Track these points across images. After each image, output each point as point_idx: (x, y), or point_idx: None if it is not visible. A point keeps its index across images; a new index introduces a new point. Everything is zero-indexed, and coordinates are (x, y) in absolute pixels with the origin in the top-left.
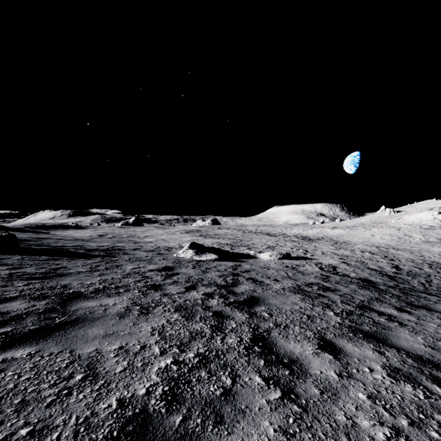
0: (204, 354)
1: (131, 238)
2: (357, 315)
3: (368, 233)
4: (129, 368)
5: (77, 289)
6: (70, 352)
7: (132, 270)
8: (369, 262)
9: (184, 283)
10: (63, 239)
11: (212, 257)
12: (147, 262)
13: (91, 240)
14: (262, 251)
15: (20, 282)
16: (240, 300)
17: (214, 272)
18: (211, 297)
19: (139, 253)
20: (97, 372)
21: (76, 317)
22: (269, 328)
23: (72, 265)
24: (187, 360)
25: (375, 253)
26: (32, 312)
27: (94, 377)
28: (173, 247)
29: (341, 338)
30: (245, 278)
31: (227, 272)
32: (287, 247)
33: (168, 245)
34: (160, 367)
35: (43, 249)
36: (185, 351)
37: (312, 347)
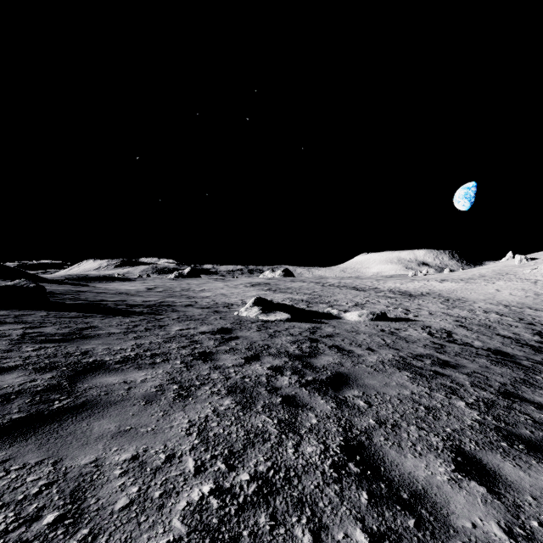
0: (266, 475)
1: (184, 292)
2: (504, 409)
3: (492, 288)
4: (137, 502)
5: (100, 357)
6: (54, 463)
7: (178, 332)
8: (498, 326)
9: (244, 351)
10: (105, 293)
11: (283, 316)
12: (200, 322)
13: (137, 294)
14: (347, 309)
15: (30, 345)
16: (321, 378)
17: (285, 336)
18: (281, 372)
19: (191, 311)
20: (83, 508)
21: (84, 400)
22: (369, 427)
23: (104, 324)
24: (237, 488)
25: (505, 315)
26: (26, 390)
27: (75, 520)
28: (234, 303)
29: (490, 451)
30: (327, 345)
31: (302, 337)
32: (381, 305)
33: (228, 301)
34: (190, 501)
35: (76, 304)
36: (234, 469)
37: (445, 467)
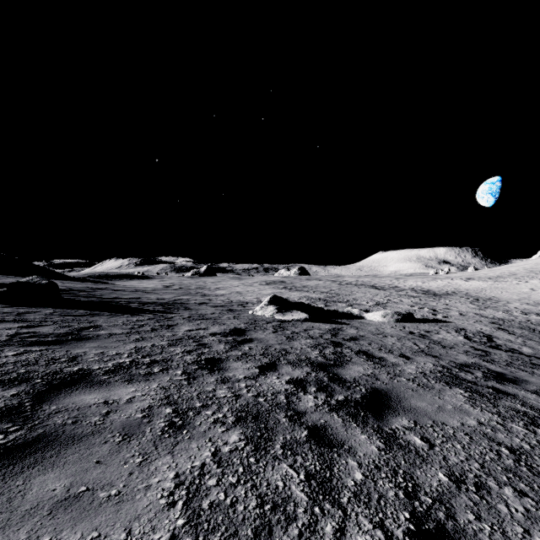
0: None
1: (200, 289)
2: None
3: (525, 287)
4: None
5: (87, 365)
6: None
7: (187, 333)
8: None
9: (258, 358)
10: (122, 290)
11: (300, 316)
12: (211, 322)
13: (152, 292)
14: (368, 309)
15: (14, 348)
16: (355, 397)
17: (305, 339)
18: (303, 388)
19: (204, 309)
20: None
21: (40, 433)
22: (443, 490)
23: (108, 324)
24: None
25: None
26: None
27: None
28: (249, 301)
29: None
30: (353, 350)
31: (323, 340)
32: (404, 305)
33: (243, 299)
34: None
35: (88, 301)
36: None
37: None
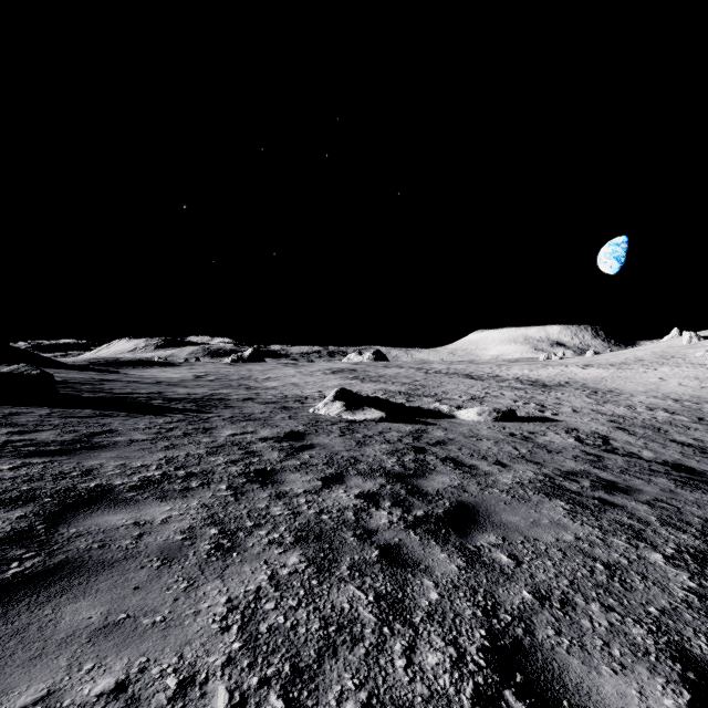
0: None
1: (244, 380)
2: None
3: (654, 376)
4: None
5: (107, 480)
6: None
7: (230, 438)
8: (671, 428)
9: (321, 468)
10: (138, 382)
11: (375, 415)
12: (261, 423)
13: (180, 384)
14: (461, 405)
15: (9, 461)
16: (436, 512)
17: (379, 444)
18: (376, 503)
19: (251, 407)
20: None
21: (61, 559)
22: (525, 607)
23: (126, 427)
24: None
25: (677, 413)
26: None
27: None
28: (309, 396)
29: None
30: (439, 457)
31: (402, 445)
32: (506, 399)
33: (301, 393)
34: None
35: (95, 398)
36: None
37: (674, 697)
